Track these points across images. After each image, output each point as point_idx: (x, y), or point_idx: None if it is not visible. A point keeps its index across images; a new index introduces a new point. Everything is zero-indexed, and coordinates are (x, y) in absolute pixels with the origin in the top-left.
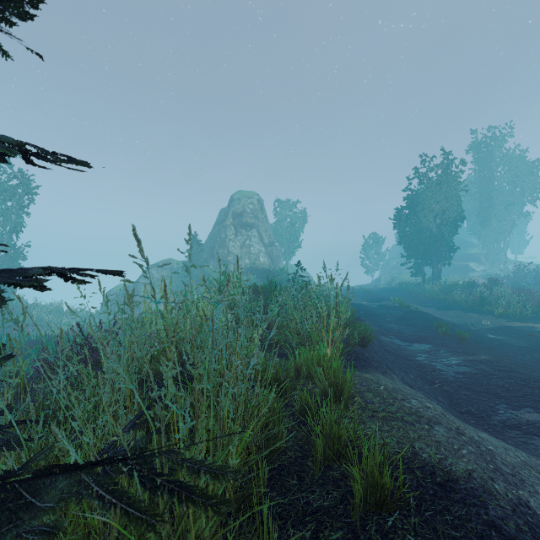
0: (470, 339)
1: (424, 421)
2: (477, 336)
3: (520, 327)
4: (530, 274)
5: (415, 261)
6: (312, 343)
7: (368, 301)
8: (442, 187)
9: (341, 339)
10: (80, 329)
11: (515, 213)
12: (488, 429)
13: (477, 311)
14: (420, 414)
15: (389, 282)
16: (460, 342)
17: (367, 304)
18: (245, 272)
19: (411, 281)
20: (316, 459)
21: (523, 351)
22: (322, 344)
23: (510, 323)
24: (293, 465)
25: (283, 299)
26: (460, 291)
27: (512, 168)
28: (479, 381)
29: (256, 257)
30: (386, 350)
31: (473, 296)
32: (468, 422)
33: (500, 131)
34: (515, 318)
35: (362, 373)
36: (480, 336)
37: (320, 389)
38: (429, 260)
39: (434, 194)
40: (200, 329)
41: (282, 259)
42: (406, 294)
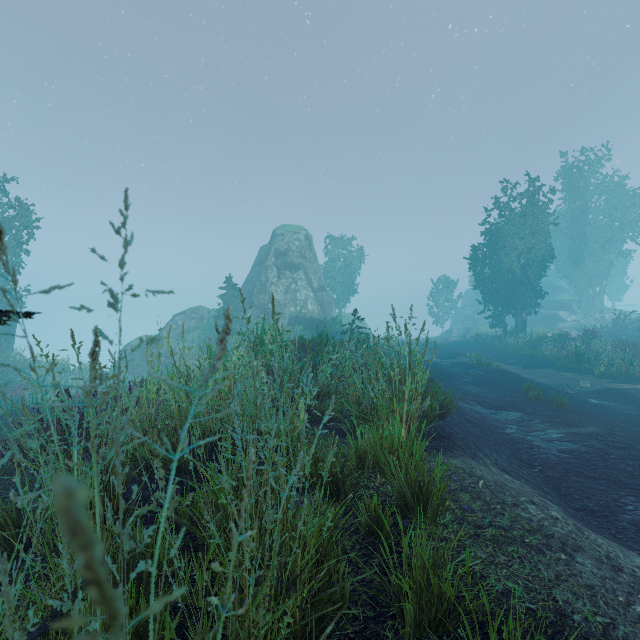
0: (569, 405)
1: (557, 545)
2: (577, 401)
3: (627, 390)
4: (631, 325)
5: (495, 310)
6: (378, 417)
7: (438, 357)
8: (527, 220)
9: (416, 411)
10: (69, 396)
11: (614, 251)
12: (617, 533)
13: (573, 370)
14: (547, 532)
15: (462, 334)
16: (557, 410)
17: (438, 361)
18: (290, 323)
19: (489, 333)
20: (404, 637)
21: (637, 420)
22: (396, 422)
23: (614, 385)
24: (361, 636)
25: (337, 356)
26: (550, 345)
27: (610, 198)
28: (592, 463)
29: (304, 305)
30: (467, 421)
31: (567, 351)
32: (589, 523)
33: (595, 153)
34: (619, 378)
35: (447, 459)
36: (580, 401)
37: (395, 491)
38: (511, 308)
39: (518, 228)
40: (227, 397)
41: (334, 307)
42: (484, 349)
